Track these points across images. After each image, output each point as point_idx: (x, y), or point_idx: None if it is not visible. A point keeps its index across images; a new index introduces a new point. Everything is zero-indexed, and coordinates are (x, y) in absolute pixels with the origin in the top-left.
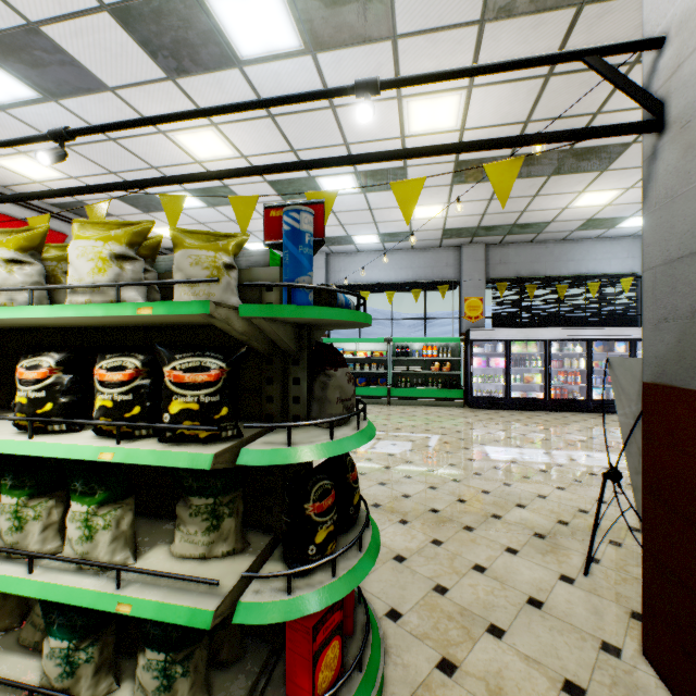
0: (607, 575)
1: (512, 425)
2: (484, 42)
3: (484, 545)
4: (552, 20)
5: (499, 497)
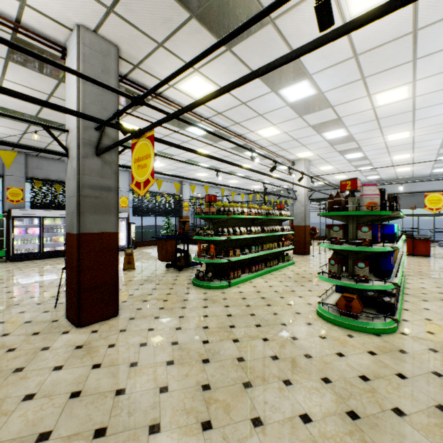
0: (64, 305)
1: (42, 266)
2: (10, 67)
3: (7, 315)
4: (48, 79)
5: (22, 297)
